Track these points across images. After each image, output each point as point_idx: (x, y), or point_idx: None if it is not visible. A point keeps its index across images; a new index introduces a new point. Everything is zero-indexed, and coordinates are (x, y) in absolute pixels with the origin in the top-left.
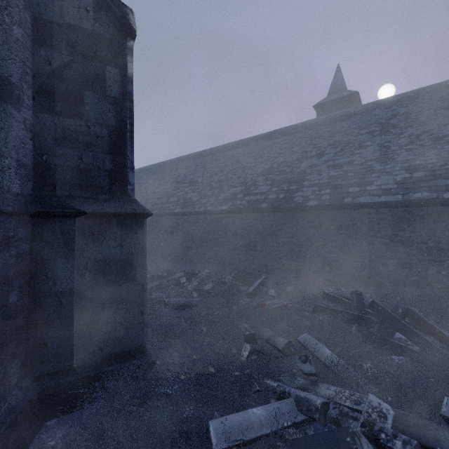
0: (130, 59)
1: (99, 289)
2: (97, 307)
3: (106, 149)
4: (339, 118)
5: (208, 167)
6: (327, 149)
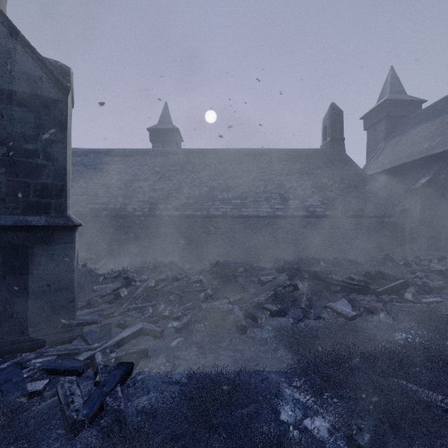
0: None
1: None
2: None
3: None
4: (160, 153)
5: None
6: (150, 176)
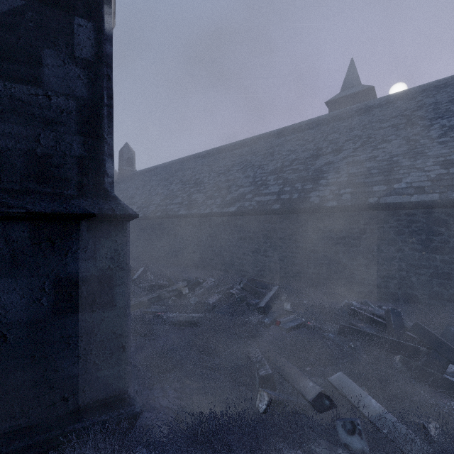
0: (108, 11)
1: (62, 317)
2: (60, 342)
3: (74, 129)
4: (356, 112)
5: (214, 166)
6: (344, 144)
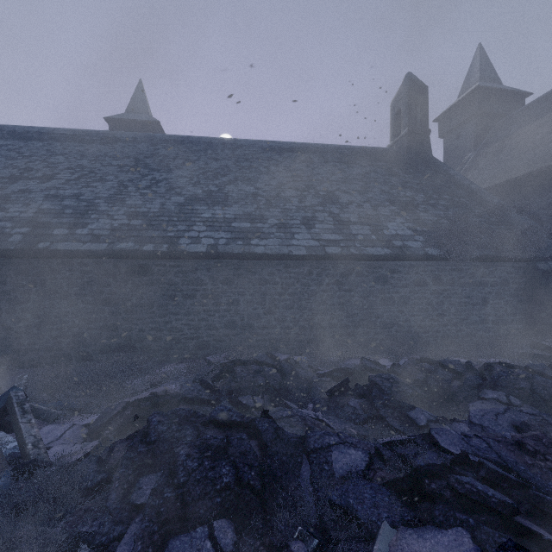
0: None
1: None
2: None
3: None
4: (102, 139)
5: None
6: (62, 172)
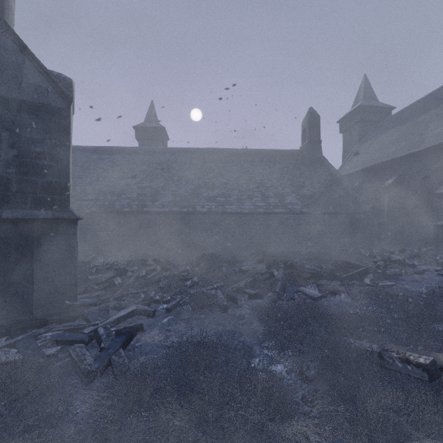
0: None
1: None
2: None
3: None
4: (147, 152)
5: None
6: (138, 174)
